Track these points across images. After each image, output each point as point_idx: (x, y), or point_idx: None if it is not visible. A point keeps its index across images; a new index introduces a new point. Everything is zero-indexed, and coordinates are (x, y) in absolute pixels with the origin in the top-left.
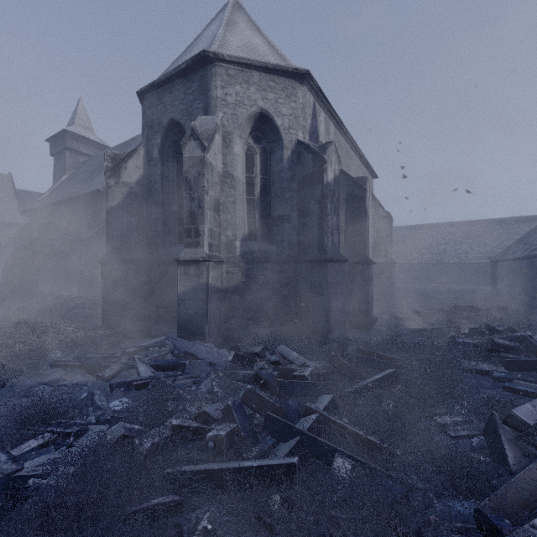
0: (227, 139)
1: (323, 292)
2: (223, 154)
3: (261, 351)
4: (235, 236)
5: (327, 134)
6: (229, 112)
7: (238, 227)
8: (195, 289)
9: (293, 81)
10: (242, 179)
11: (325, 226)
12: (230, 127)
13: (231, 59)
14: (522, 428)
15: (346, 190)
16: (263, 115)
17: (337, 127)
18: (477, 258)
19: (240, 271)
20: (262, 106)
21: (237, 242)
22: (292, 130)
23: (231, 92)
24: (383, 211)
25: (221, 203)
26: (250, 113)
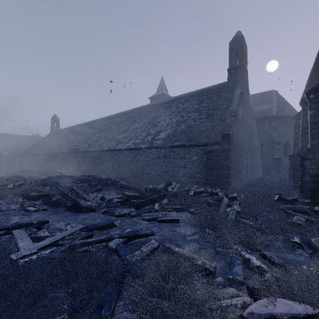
0: None
1: None
2: None
3: None
4: None
5: None
6: None
7: None
8: None
9: None
10: None
11: None
12: None
13: None
14: None
15: None
16: None
17: None
18: (10, 153)
19: None
20: None
21: None
22: None
23: None
24: None
25: None
26: None
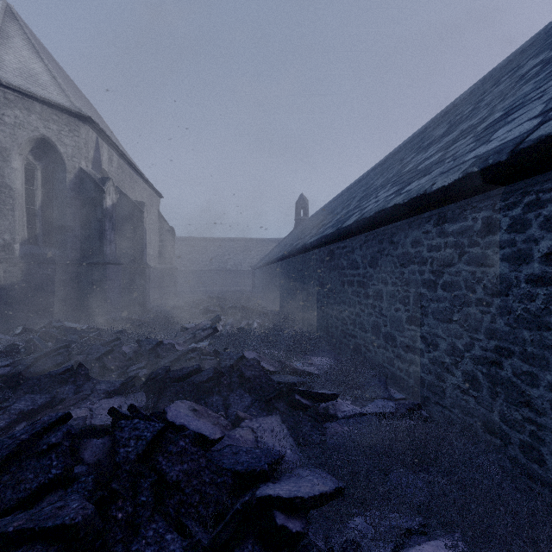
0: (5, 154)
1: (103, 286)
2: (0, 167)
3: (48, 324)
4: (14, 240)
5: (111, 163)
6: (7, 131)
7: (18, 232)
8: None
9: (76, 120)
10: (22, 191)
11: (105, 239)
12: (8, 144)
13: (9, 86)
14: (186, 330)
15: (127, 209)
16: (46, 141)
17: (121, 157)
18: (248, 266)
19: (20, 270)
20: (44, 134)
21: (16, 245)
22: (75, 159)
23: (9, 114)
24: (168, 226)
25: None
26: (31, 137)
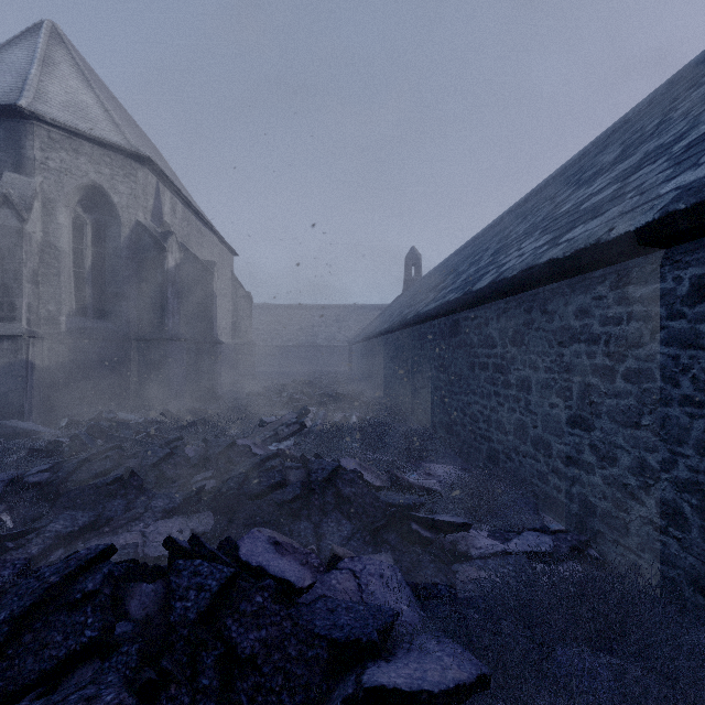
0: (49, 207)
1: (164, 367)
2: (44, 222)
3: (98, 415)
4: (60, 311)
5: (174, 213)
6: (52, 178)
7: (64, 302)
8: (10, 366)
9: (132, 162)
10: (69, 251)
11: (167, 309)
12: (53, 195)
13: (54, 123)
14: (265, 425)
15: (194, 271)
16: (97, 188)
17: (186, 206)
18: (343, 341)
19: (67, 348)
20: (95, 180)
21: (62, 318)
22: (131, 210)
23: (54, 157)
24: (244, 291)
25: (41, 274)
26: (80, 184)
